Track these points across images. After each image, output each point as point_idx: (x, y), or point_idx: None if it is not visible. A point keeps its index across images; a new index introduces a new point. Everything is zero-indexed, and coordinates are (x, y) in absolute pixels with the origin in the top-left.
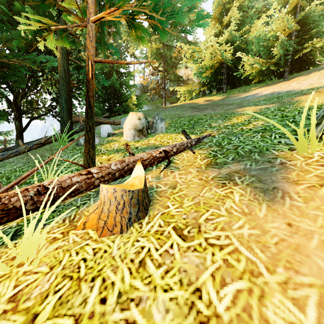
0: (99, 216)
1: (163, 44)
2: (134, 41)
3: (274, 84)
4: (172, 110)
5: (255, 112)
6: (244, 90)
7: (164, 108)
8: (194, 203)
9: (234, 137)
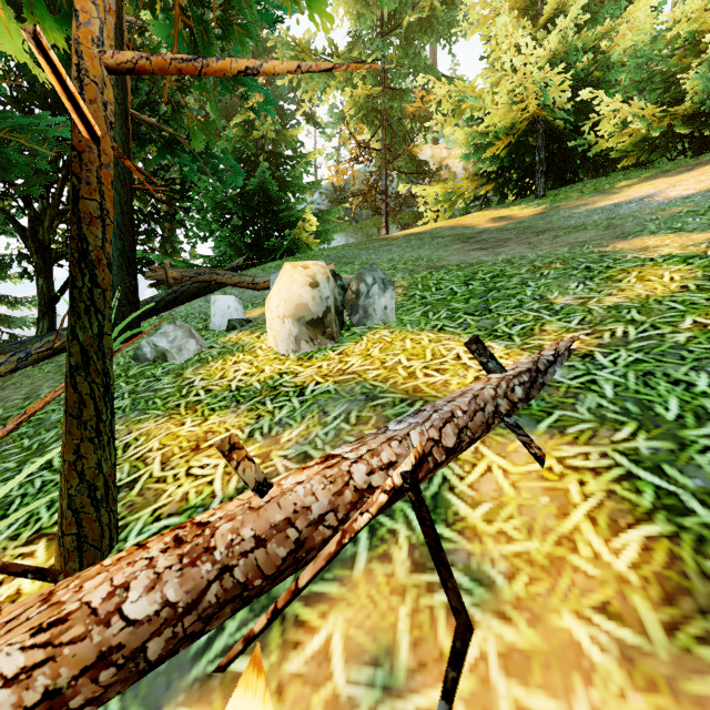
0: None
1: (383, 86)
2: (314, 82)
3: (689, 170)
4: (408, 245)
5: (698, 254)
6: (598, 190)
7: (387, 241)
8: None
9: (700, 374)
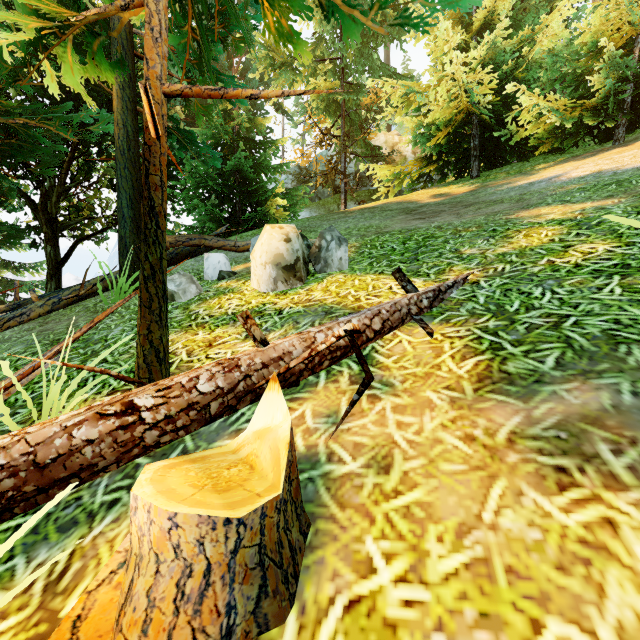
0: (118, 614)
1: (342, 81)
2: (283, 78)
3: (592, 155)
4: (361, 217)
5: (570, 218)
6: (521, 171)
7: (345, 214)
8: (468, 562)
9: (538, 288)
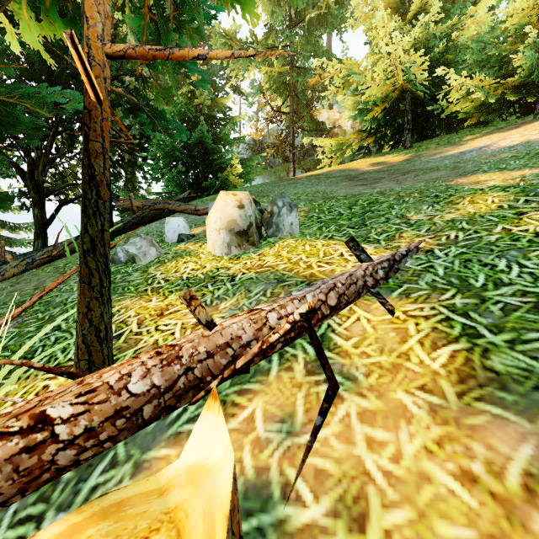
0: None
1: (291, 65)
2: (240, 62)
3: (516, 127)
4: (309, 183)
5: (513, 185)
6: (450, 142)
7: (294, 180)
8: None
9: (501, 259)
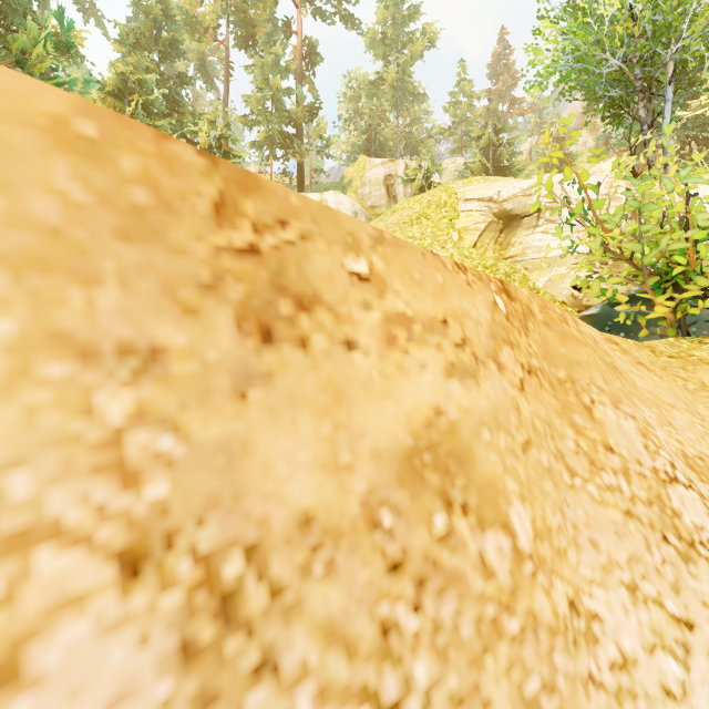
0: None
1: None
2: None
3: None
4: None
5: None
6: None
7: None
8: None
9: None
